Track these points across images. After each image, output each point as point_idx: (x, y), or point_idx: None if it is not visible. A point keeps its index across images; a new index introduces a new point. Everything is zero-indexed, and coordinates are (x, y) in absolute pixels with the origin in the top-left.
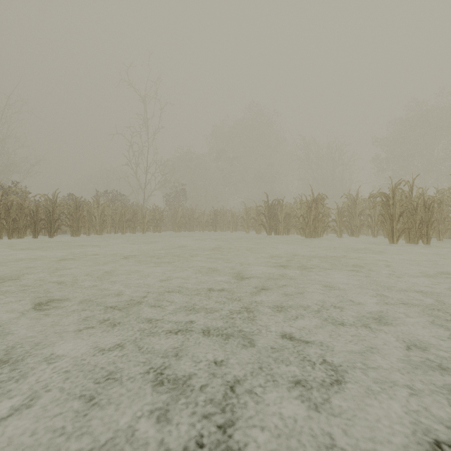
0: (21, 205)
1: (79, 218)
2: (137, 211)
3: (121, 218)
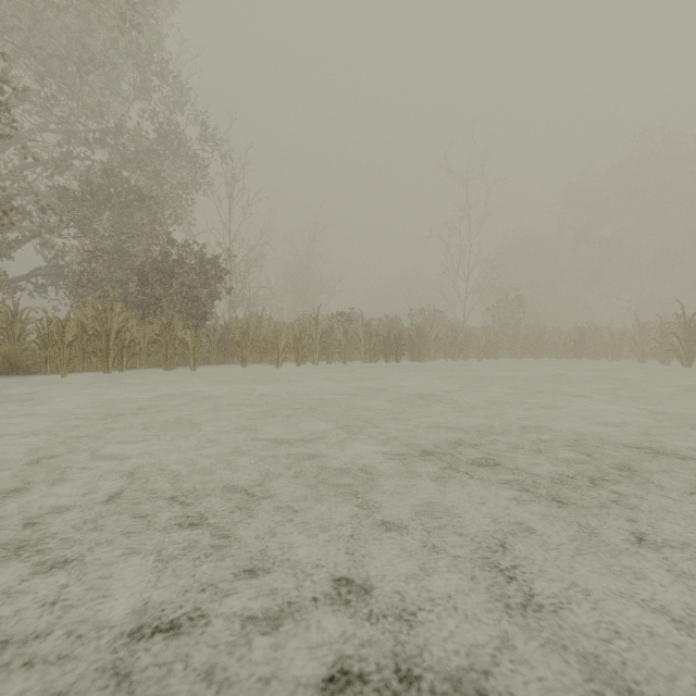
0: (376, 332)
1: (420, 344)
2: (470, 333)
3: (453, 342)
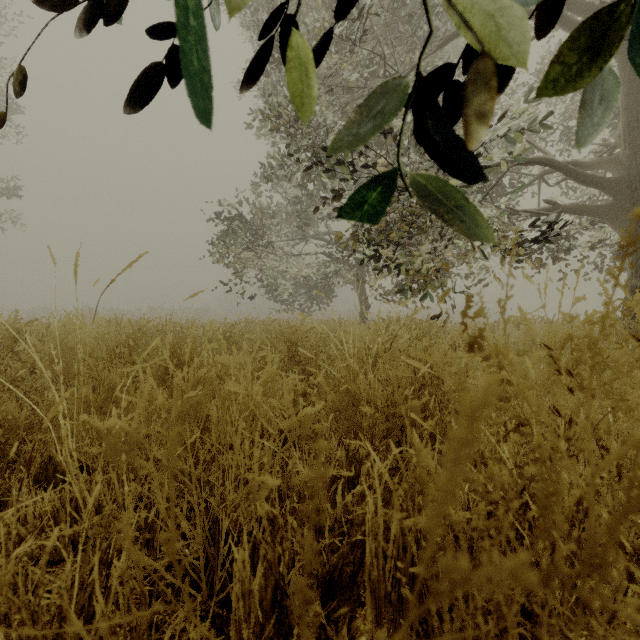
0: None
1: None
2: None
3: None
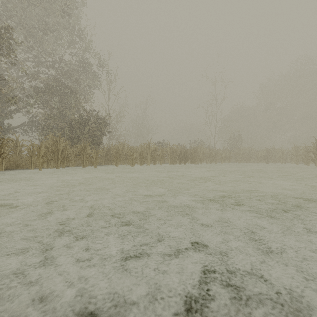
0: (175, 151)
1: (195, 156)
2: (217, 151)
3: (210, 155)
